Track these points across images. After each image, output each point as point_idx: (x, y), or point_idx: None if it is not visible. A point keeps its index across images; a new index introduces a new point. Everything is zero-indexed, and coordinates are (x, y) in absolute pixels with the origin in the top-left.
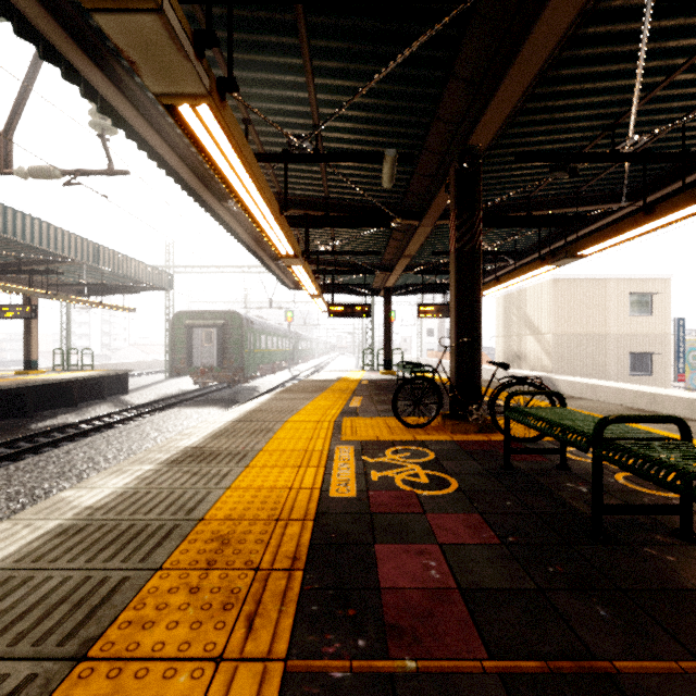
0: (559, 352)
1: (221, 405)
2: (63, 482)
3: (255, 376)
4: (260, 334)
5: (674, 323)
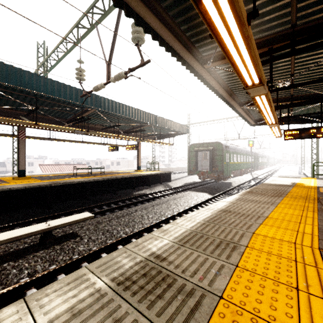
0: None
1: (209, 192)
2: (126, 228)
3: (230, 177)
4: (233, 154)
5: None
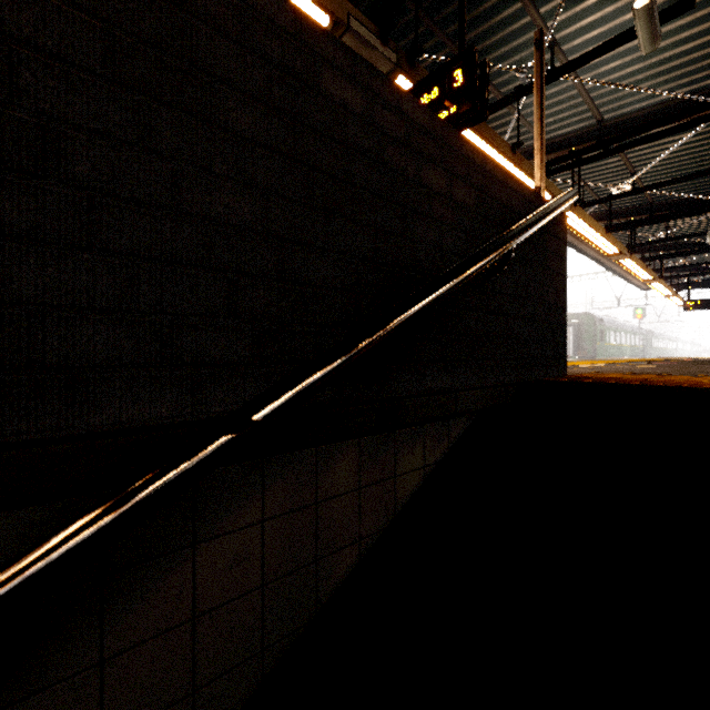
0: None
1: None
2: None
3: None
4: (609, 330)
5: None
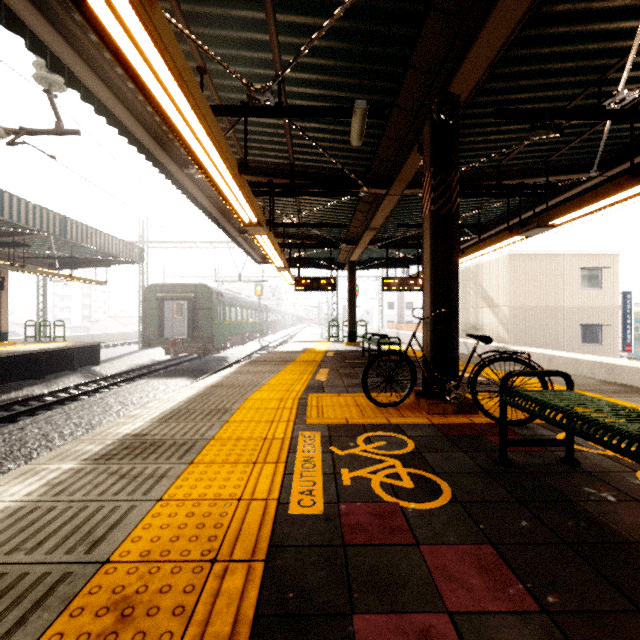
0: (515, 324)
1: (189, 375)
2: (9, 463)
3: (225, 347)
4: (230, 306)
5: (622, 296)
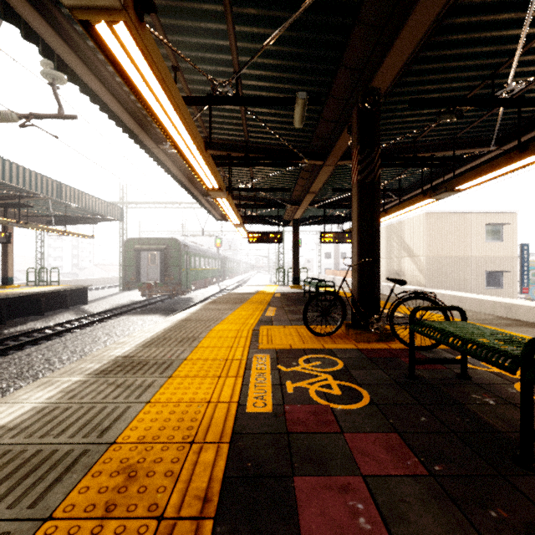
0: (430, 271)
1: (162, 313)
2: (20, 381)
3: (190, 290)
4: (194, 256)
5: (520, 248)
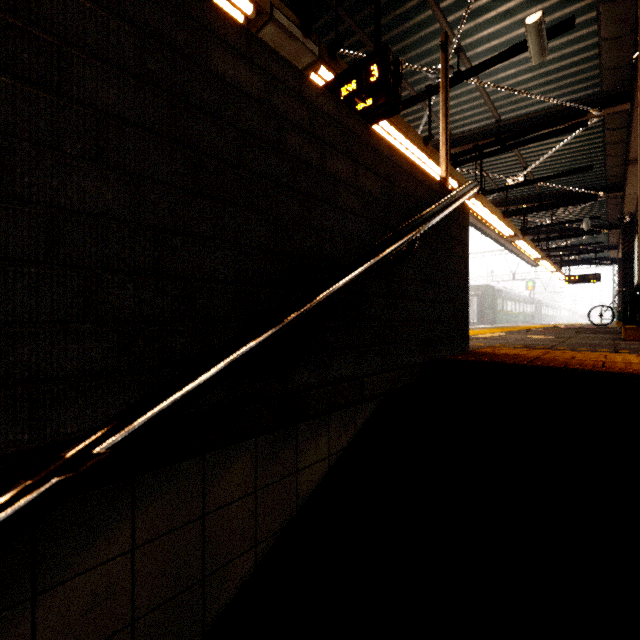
0: None
1: None
2: None
3: None
4: (506, 300)
5: None
